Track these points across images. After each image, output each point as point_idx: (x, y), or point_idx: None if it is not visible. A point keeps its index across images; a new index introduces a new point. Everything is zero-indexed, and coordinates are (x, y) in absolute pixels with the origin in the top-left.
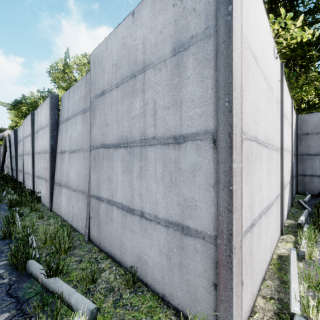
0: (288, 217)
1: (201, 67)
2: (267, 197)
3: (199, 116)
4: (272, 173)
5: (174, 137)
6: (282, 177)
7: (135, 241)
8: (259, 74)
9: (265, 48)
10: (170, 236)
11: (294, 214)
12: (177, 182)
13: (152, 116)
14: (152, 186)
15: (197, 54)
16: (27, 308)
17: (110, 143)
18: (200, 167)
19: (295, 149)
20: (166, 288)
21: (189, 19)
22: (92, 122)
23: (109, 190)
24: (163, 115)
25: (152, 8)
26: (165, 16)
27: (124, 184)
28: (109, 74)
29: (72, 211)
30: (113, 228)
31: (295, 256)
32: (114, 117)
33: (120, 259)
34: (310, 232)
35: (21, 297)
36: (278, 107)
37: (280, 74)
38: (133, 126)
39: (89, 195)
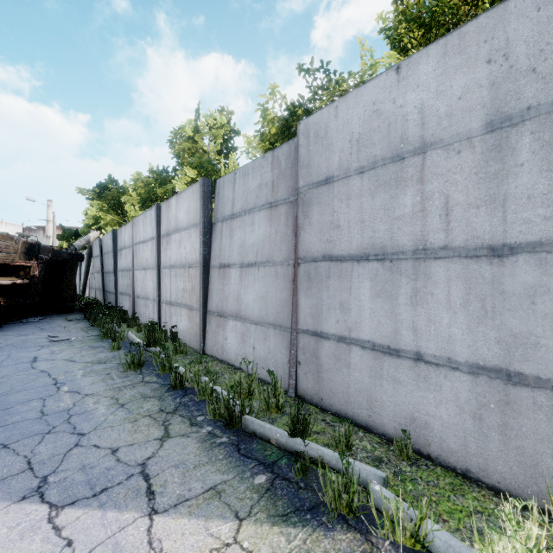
0: None
1: (549, 151)
2: None
3: (544, 219)
4: None
5: (490, 247)
6: None
7: (403, 396)
8: None
9: None
10: (480, 386)
11: None
12: (497, 311)
13: (442, 217)
14: (441, 317)
15: (540, 133)
16: (292, 470)
17: (344, 254)
18: (545, 289)
19: None
20: (472, 461)
21: (523, 83)
22: (303, 223)
23: (343, 323)
24: (465, 216)
25: (442, 64)
26: (469, 76)
27: (378, 313)
28: (342, 154)
29: (252, 354)
30: (351, 377)
31: None
32: (354, 217)
33: (369, 422)
34: None
35: (263, 459)
36: None
37: None
38: (399, 230)
39: (295, 330)
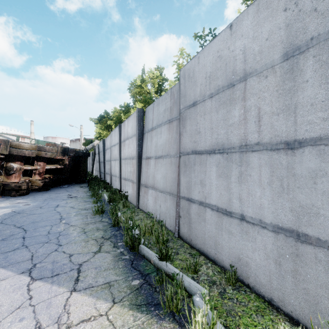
0: None
1: (326, 69)
2: None
3: (323, 120)
4: None
5: (286, 142)
6: None
7: (234, 243)
8: None
9: None
10: (280, 241)
11: None
12: (290, 188)
13: (256, 123)
14: (255, 191)
15: (320, 56)
16: (153, 279)
17: (202, 150)
18: (324, 173)
19: None
20: (274, 293)
21: (308, 20)
22: (182, 131)
23: (202, 193)
24: (270, 121)
25: (256, 17)
26: (273, 22)
27: (220, 188)
28: (201, 86)
29: (159, 210)
30: (206, 228)
31: None
32: (207, 126)
33: (215, 258)
34: None
35: (143, 271)
36: None
37: None
38: (231, 133)
39: (178, 196)
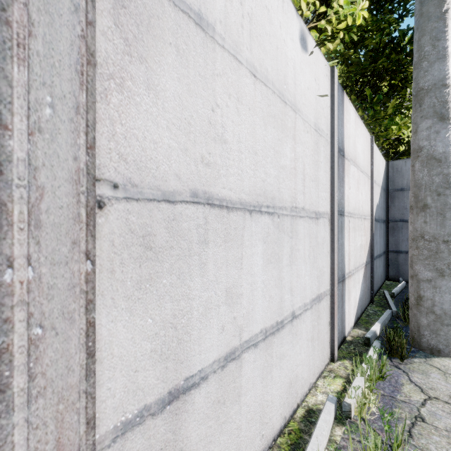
0: (357, 324)
1: None
2: (271, 310)
3: None
4: (294, 261)
5: None
6: (333, 263)
7: None
8: (227, 63)
9: (258, 20)
10: None
11: (369, 318)
12: None
13: None
14: None
15: None
16: None
17: None
18: None
19: (383, 212)
20: None
21: None
22: None
23: None
24: None
25: None
26: None
27: None
28: None
29: None
30: None
31: (327, 417)
32: None
33: None
34: (374, 361)
35: None
36: (320, 142)
37: (330, 87)
38: None
39: None
